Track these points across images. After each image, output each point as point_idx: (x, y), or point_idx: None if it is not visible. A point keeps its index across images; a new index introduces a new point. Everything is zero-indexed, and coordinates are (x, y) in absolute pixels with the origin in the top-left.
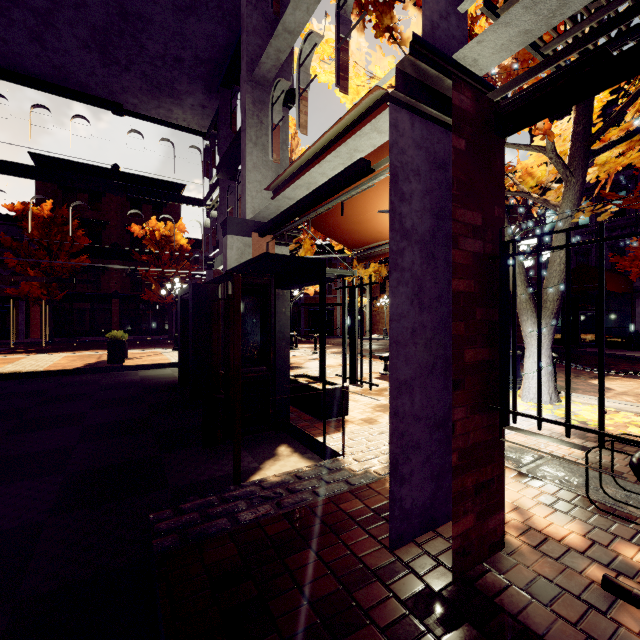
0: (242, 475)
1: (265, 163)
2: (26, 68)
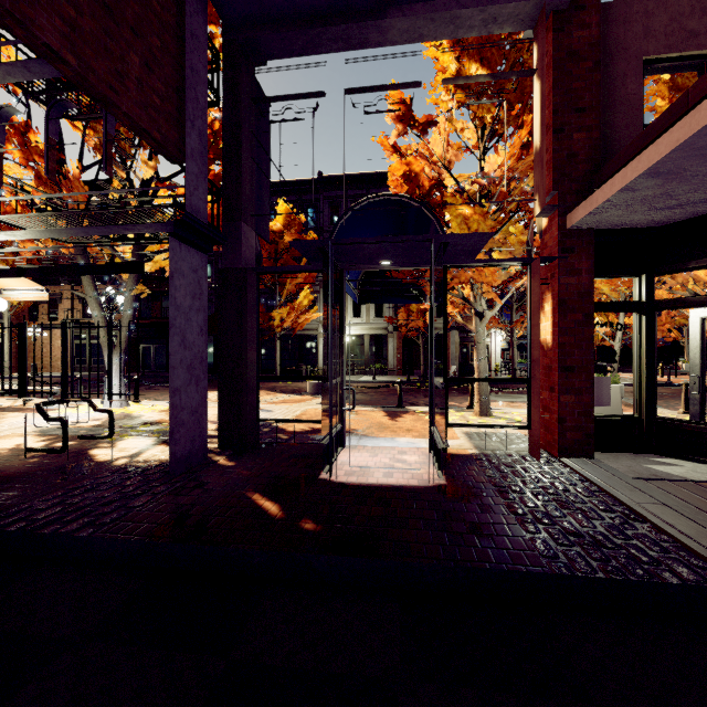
0: None
1: None
2: None
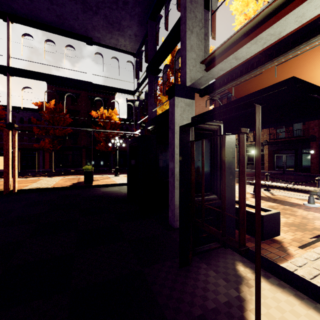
0: (233, 310)
1: (198, 46)
2: (42, 18)
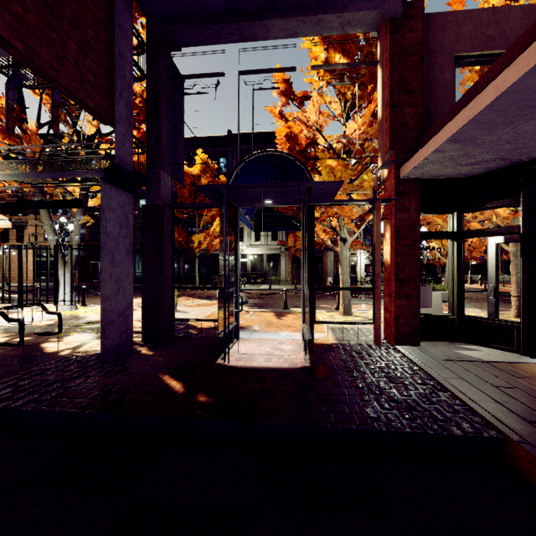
0: None
1: None
2: None
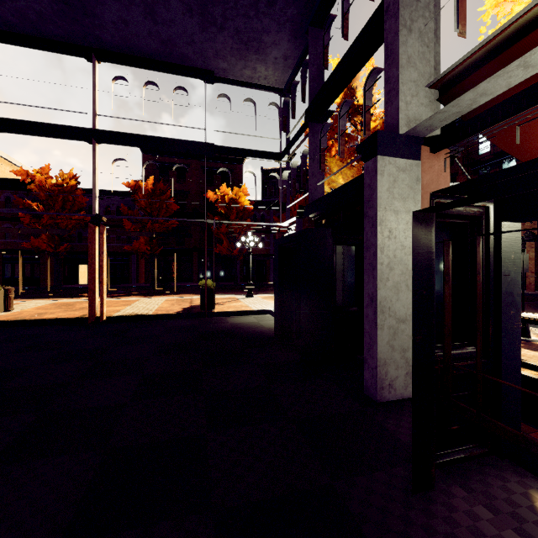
0: None
1: (421, 55)
2: (141, 49)
